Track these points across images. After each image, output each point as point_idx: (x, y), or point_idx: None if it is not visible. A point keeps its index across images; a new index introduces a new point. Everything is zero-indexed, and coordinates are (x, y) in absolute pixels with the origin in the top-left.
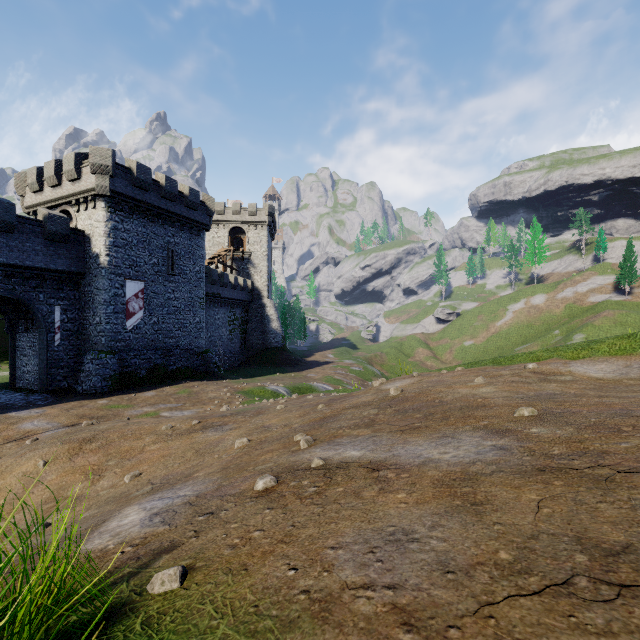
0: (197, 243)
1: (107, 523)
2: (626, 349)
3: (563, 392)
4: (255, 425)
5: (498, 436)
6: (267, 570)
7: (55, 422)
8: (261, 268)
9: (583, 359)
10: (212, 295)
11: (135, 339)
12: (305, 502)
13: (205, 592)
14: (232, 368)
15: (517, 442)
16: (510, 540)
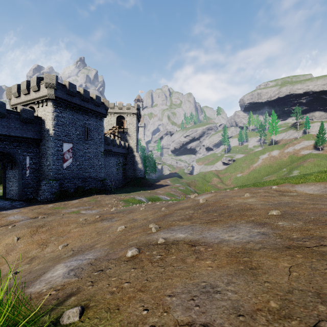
0: (100, 124)
1: (45, 274)
2: (324, 178)
3: (293, 201)
4: (129, 218)
5: (260, 226)
6: (130, 310)
7: (26, 216)
8: (133, 137)
9: (302, 184)
10: (108, 150)
11: (68, 173)
12: (154, 265)
13: (93, 324)
14: (118, 188)
15: (271, 230)
16: (275, 293)
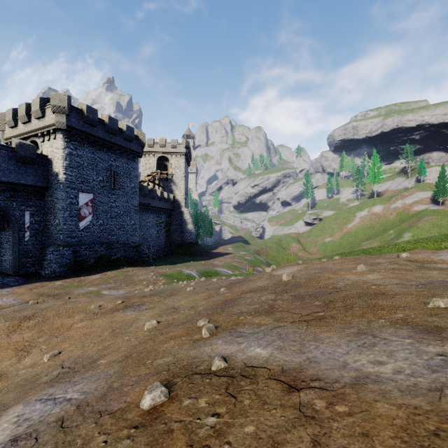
0: (132, 166)
1: None
2: None
3: None
4: (167, 306)
5: (434, 337)
6: None
7: (20, 299)
8: (180, 186)
9: (447, 249)
10: (144, 205)
11: (86, 236)
12: None
13: None
14: (159, 257)
15: None
16: None
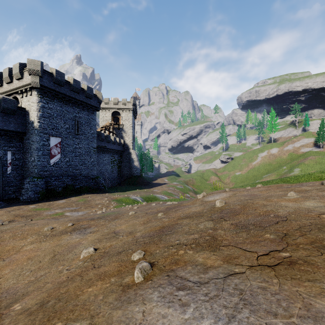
0: (92, 117)
1: None
2: None
3: None
4: (108, 230)
5: None
6: None
7: None
8: (129, 133)
9: None
10: (101, 147)
11: (55, 170)
12: None
13: None
14: (113, 187)
15: None
16: None
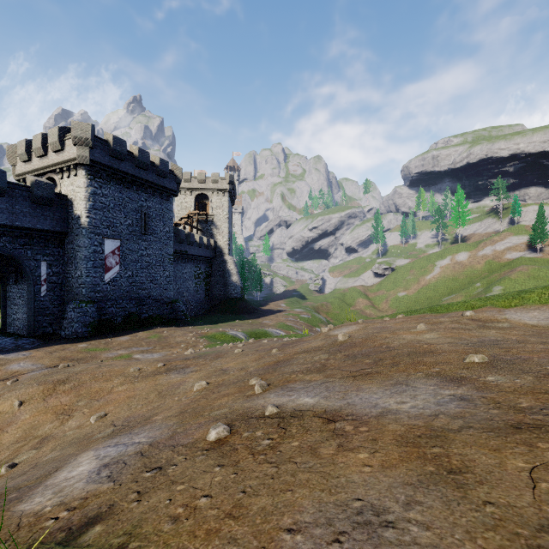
0: (167, 207)
1: (58, 473)
2: None
3: (505, 338)
4: (214, 368)
5: (454, 384)
6: None
7: (39, 363)
8: (223, 229)
9: (516, 307)
10: (180, 252)
11: (112, 290)
12: (258, 459)
13: None
14: (197, 316)
15: (477, 392)
16: (514, 532)
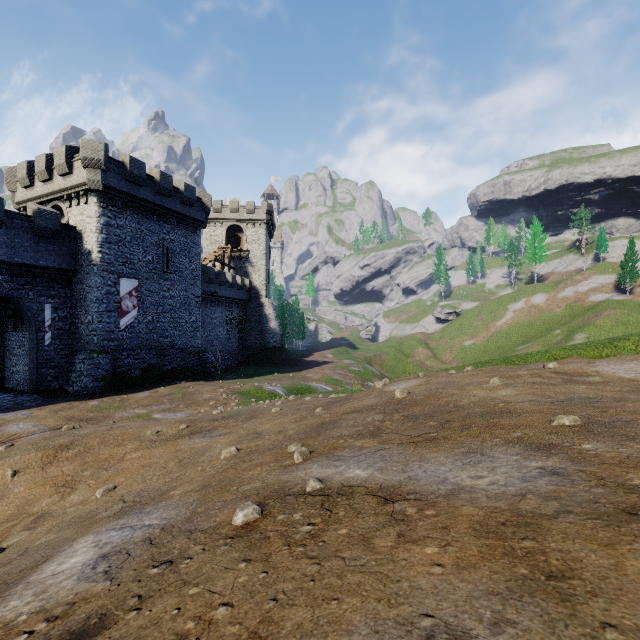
0: (193, 240)
1: (46, 565)
2: None
3: (598, 395)
4: (246, 431)
5: (542, 454)
6: None
7: (42, 425)
8: (259, 267)
9: (608, 358)
10: (209, 294)
11: (129, 338)
12: (295, 552)
13: None
14: (229, 368)
15: (572, 464)
16: None
